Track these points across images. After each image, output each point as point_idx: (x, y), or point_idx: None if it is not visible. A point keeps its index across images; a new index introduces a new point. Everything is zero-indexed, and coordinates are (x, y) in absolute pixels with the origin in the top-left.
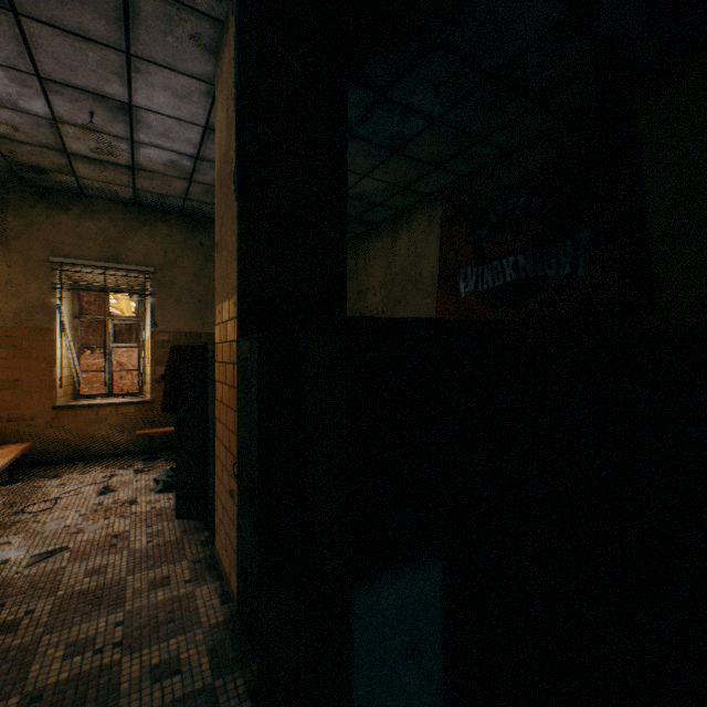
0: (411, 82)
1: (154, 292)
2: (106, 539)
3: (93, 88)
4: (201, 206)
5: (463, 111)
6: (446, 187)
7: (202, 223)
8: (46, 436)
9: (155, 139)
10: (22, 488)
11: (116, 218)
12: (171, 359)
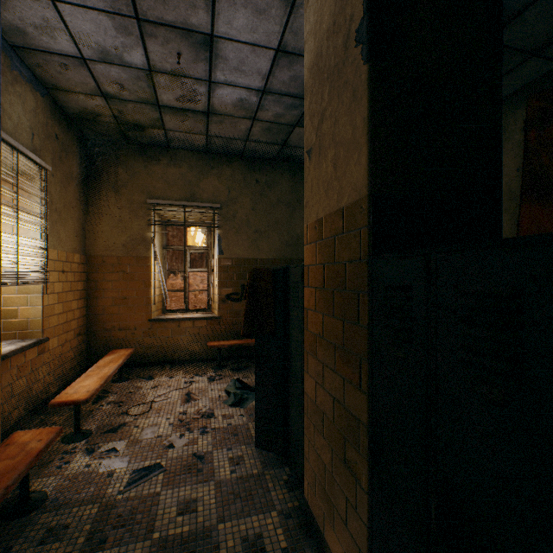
0: None
1: (220, 224)
2: (192, 460)
3: (181, 22)
4: (258, 146)
5: None
6: (534, 82)
7: (257, 163)
8: (144, 343)
9: (229, 76)
10: (127, 387)
11: (192, 164)
12: (251, 283)
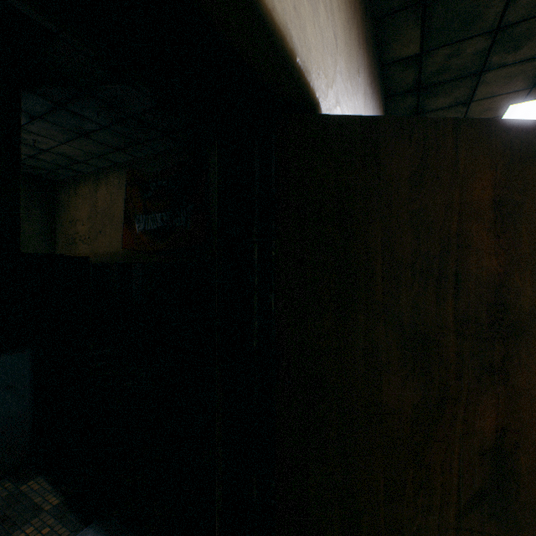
0: (80, 105)
1: None
2: None
3: None
4: None
5: (122, 127)
6: (129, 162)
7: None
8: None
9: None
10: None
11: None
12: None
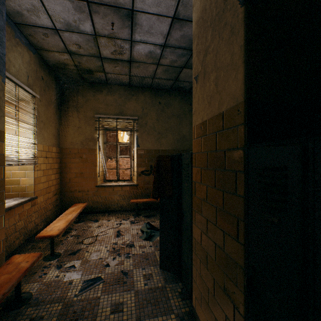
0: None
1: (137, 129)
2: (120, 275)
3: (113, 2)
4: (160, 81)
5: None
6: None
7: (160, 92)
8: (93, 199)
9: (143, 37)
10: (83, 226)
11: (121, 93)
12: (157, 164)
